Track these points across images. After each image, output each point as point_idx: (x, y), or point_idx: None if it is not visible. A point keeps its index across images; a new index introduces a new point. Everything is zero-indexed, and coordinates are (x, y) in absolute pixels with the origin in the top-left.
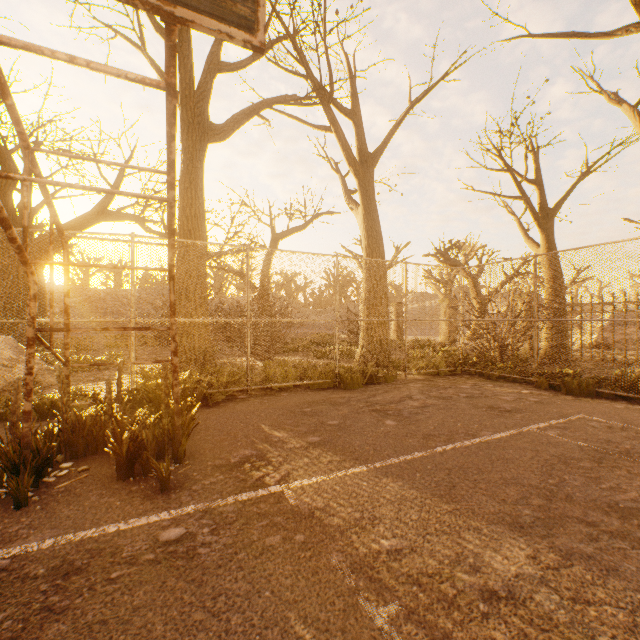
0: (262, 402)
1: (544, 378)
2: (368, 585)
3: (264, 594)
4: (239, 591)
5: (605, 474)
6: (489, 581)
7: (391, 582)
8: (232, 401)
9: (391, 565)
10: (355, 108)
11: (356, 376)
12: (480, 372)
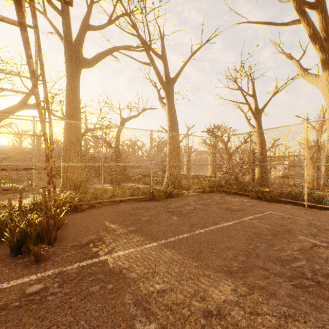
0: (109, 208)
1: (255, 193)
2: (142, 313)
3: (80, 323)
4: (65, 322)
5: (277, 242)
6: (209, 305)
7: (156, 310)
8: (92, 208)
9: (158, 299)
10: (163, 54)
11: (161, 193)
12: (225, 190)
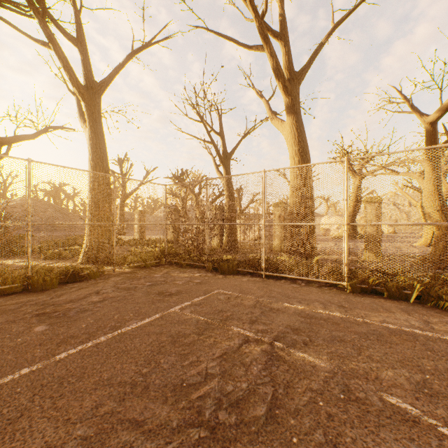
0: None
1: (211, 264)
2: None
3: None
4: None
5: (197, 347)
6: None
7: None
8: None
9: None
10: (80, 37)
11: (51, 277)
12: (177, 262)
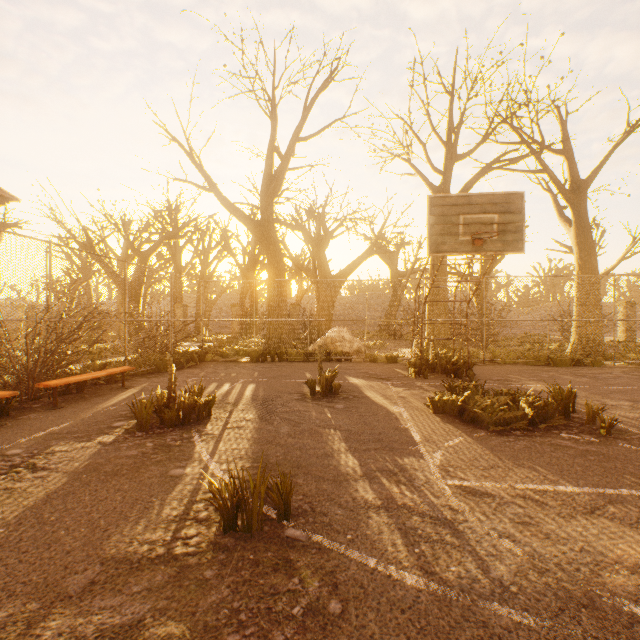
0: (495, 367)
1: None
2: None
3: None
4: None
5: None
6: (606, 403)
7: None
8: (475, 365)
9: None
10: (566, 147)
11: (563, 359)
12: None
